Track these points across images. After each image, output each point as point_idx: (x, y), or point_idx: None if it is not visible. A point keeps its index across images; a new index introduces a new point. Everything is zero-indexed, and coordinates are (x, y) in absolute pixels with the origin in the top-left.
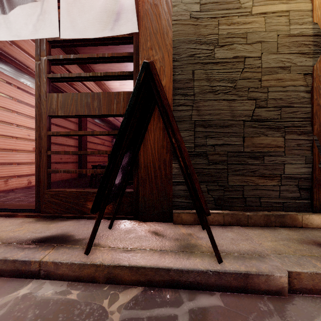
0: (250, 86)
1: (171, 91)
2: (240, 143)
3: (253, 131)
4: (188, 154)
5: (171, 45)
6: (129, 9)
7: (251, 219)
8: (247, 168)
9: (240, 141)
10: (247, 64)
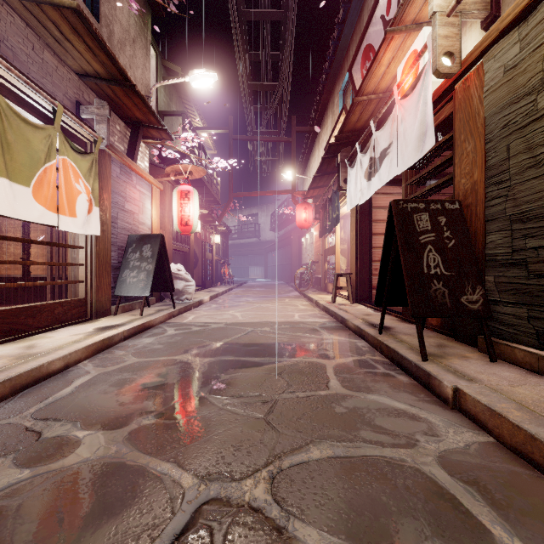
0: None
1: (482, 183)
2: None
3: None
4: (503, 263)
5: (482, 126)
6: (430, 125)
7: None
8: None
9: None
10: None
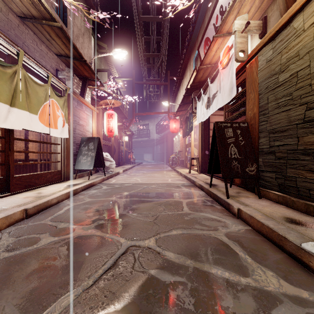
0: (302, 93)
1: (257, 114)
2: (295, 142)
3: (302, 132)
4: (265, 152)
5: (257, 87)
6: (234, 84)
7: (294, 204)
8: (299, 163)
9: (295, 141)
10: (300, 76)
